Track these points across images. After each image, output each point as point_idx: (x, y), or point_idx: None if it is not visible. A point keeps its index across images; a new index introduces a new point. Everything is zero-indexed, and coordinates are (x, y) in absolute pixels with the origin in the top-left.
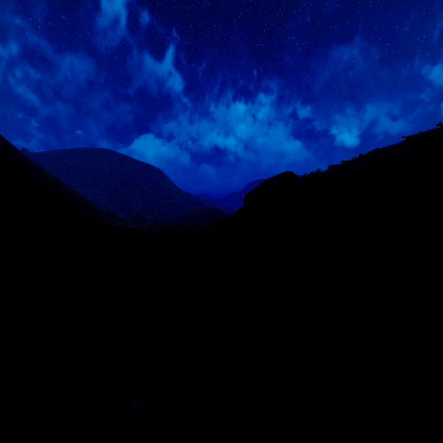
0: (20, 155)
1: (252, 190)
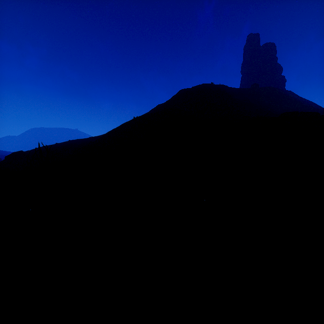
0: None
1: (8, 155)
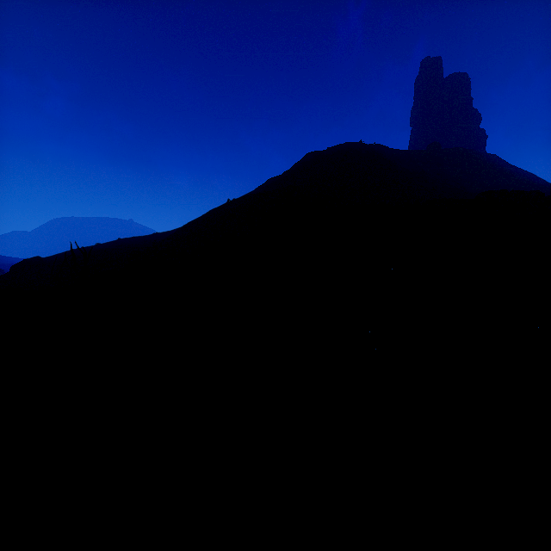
0: None
1: (16, 264)
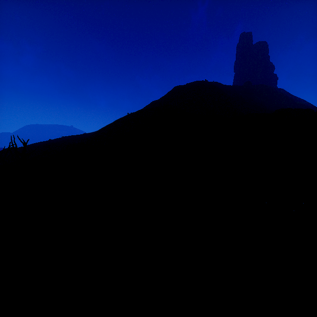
0: None
1: None
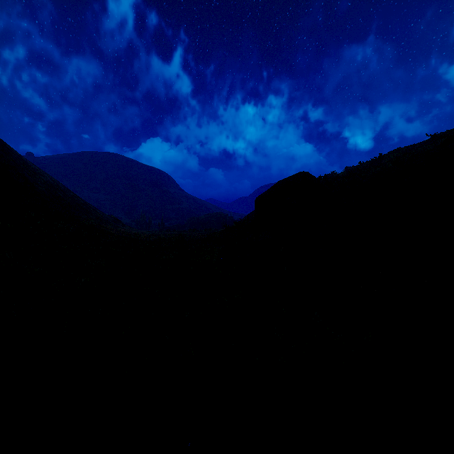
0: (17, 157)
1: (264, 192)
